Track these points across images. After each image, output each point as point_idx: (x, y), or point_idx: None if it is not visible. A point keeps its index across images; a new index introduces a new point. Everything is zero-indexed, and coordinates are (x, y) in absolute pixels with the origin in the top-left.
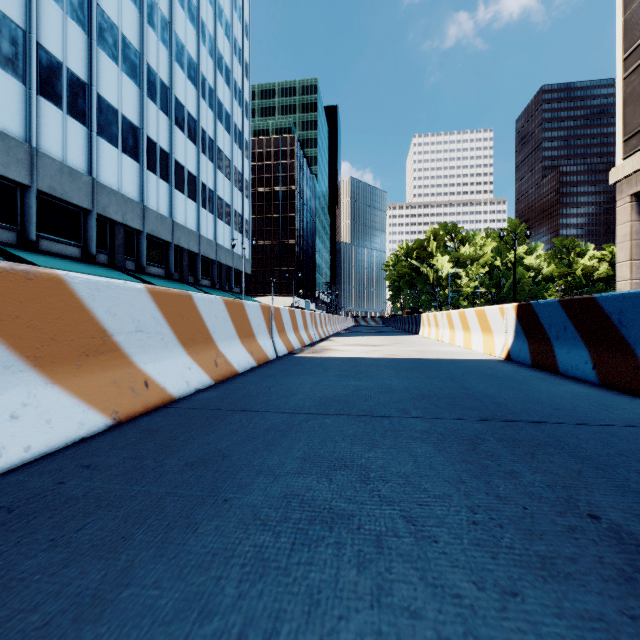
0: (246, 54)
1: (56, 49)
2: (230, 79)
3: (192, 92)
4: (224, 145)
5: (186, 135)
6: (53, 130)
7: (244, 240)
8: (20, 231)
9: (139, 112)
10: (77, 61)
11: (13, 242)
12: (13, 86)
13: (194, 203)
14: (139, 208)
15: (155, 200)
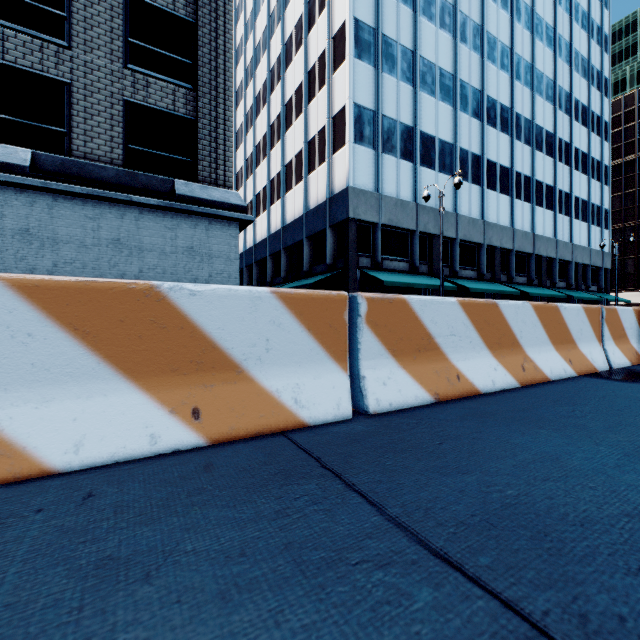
0: (605, 26)
1: (465, 144)
2: (586, 69)
3: (549, 110)
4: (579, 141)
5: (543, 153)
6: (464, 198)
7: (603, 233)
8: (450, 267)
9: (509, 155)
10: (475, 144)
11: (447, 274)
12: (448, 181)
13: (550, 212)
14: (509, 232)
15: (520, 221)
